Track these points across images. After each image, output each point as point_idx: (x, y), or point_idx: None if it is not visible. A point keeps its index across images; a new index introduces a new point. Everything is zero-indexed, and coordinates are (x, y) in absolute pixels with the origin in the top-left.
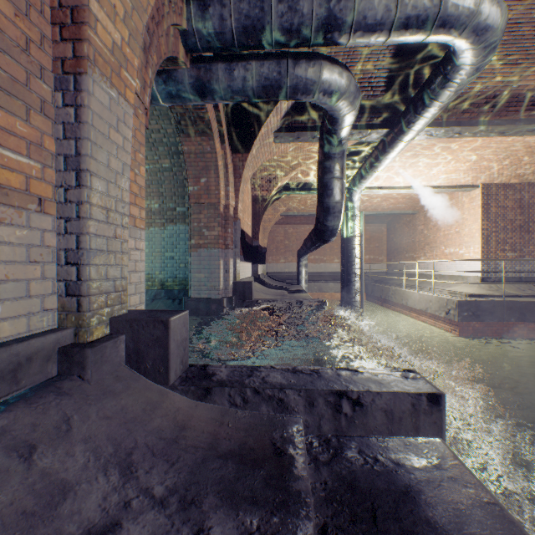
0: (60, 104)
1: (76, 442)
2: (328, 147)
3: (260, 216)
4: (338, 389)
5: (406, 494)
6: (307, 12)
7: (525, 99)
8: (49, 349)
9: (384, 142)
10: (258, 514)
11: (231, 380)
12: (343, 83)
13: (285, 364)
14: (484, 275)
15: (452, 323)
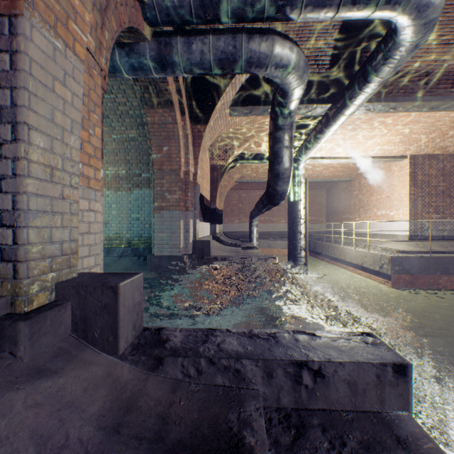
0: None
1: None
2: (278, 119)
3: (217, 183)
4: (298, 358)
5: None
6: None
7: (453, 78)
8: None
9: (328, 116)
10: None
11: (184, 348)
12: (294, 57)
13: (240, 320)
14: (412, 234)
15: (385, 276)
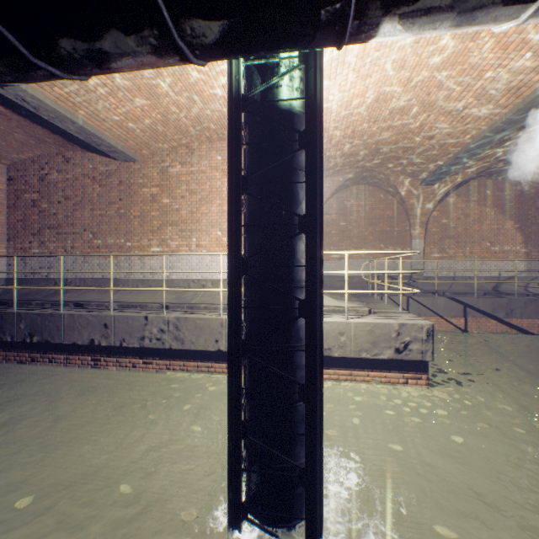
0: None
1: None
2: None
3: None
4: None
5: None
6: None
7: None
8: None
9: None
10: None
11: None
12: None
13: None
14: None
15: (411, 367)
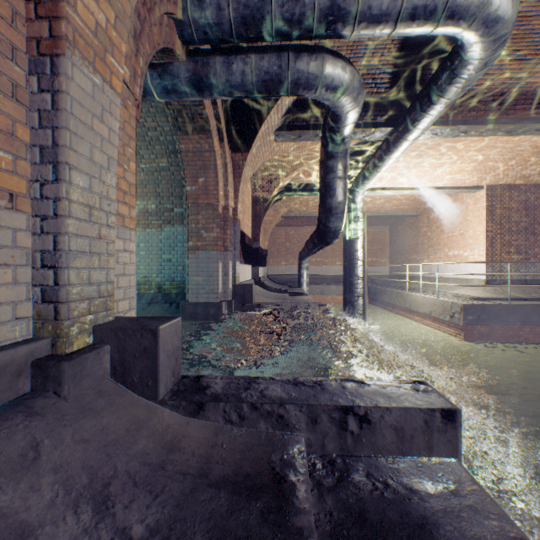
0: (35, 89)
1: (44, 473)
2: (330, 146)
3: (261, 218)
4: (344, 404)
5: (422, 528)
6: (309, 1)
7: (533, 97)
8: (20, 363)
9: (388, 141)
10: None
11: (226, 394)
12: (347, 78)
13: (286, 372)
14: (489, 278)
15: (457, 327)
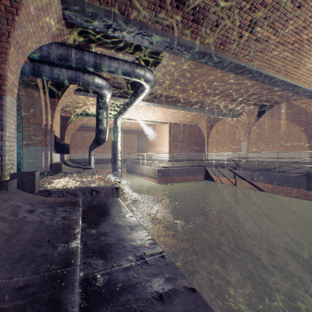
0: None
1: (16, 201)
2: (100, 104)
3: (66, 127)
4: (92, 189)
5: (104, 204)
6: (87, 61)
7: (171, 98)
8: None
9: (127, 103)
10: (69, 207)
11: (58, 191)
12: (104, 85)
13: None
14: (170, 159)
15: (156, 179)
